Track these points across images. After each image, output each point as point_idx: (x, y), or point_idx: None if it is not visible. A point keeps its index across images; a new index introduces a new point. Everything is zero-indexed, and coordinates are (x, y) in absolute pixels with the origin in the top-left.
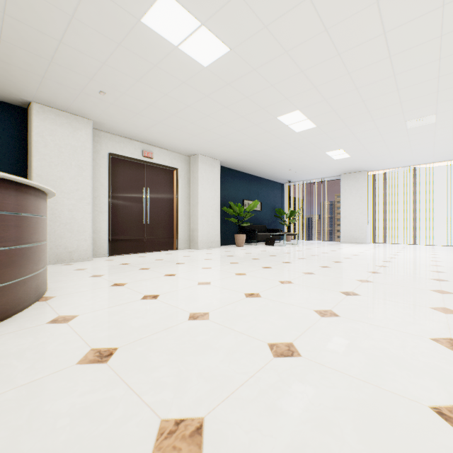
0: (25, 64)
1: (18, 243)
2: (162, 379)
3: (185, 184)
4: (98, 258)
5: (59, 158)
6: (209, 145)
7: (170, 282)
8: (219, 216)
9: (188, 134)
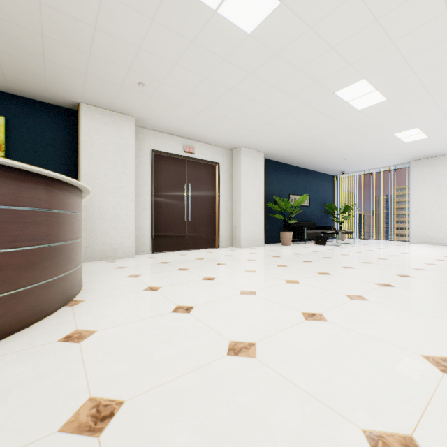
0: (68, 61)
1: (38, 242)
2: None
3: (226, 179)
4: (141, 255)
5: (104, 157)
6: (253, 135)
7: (208, 288)
8: (262, 212)
9: (230, 124)
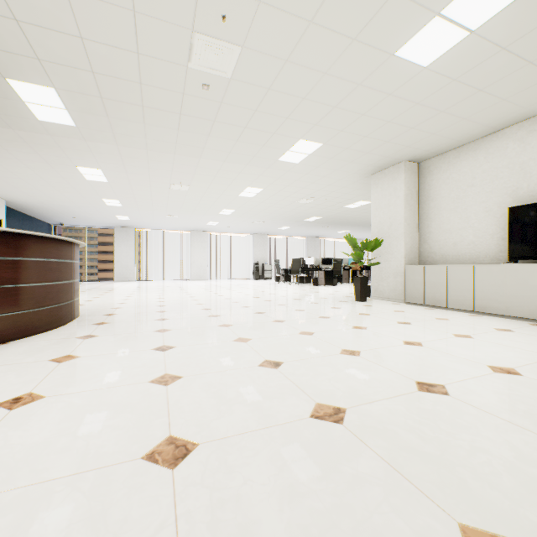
0: None
1: None
2: (146, 301)
3: None
4: None
5: None
6: (19, 193)
7: None
8: None
9: (11, 185)
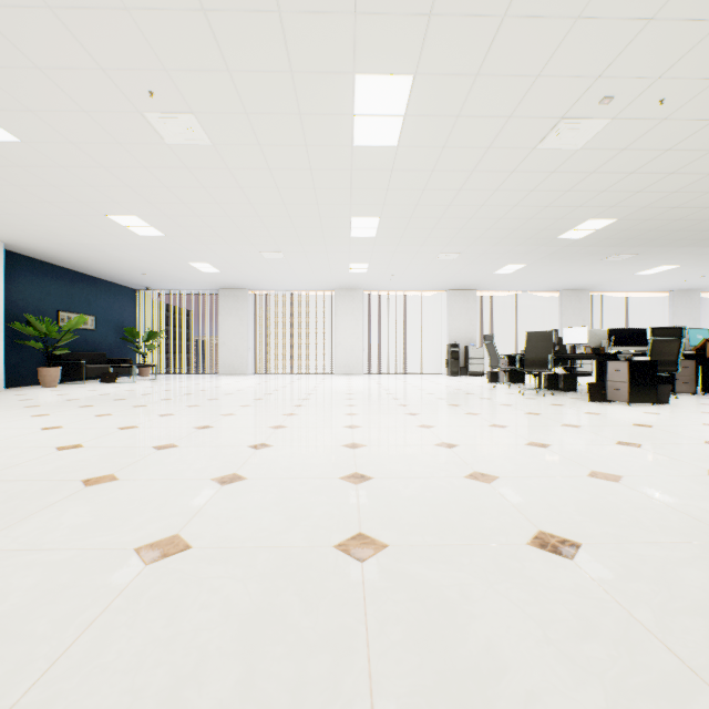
0: None
1: None
2: None
3: None
4: None
5: None
6: None
7: None
8: (2, 337)
9: None
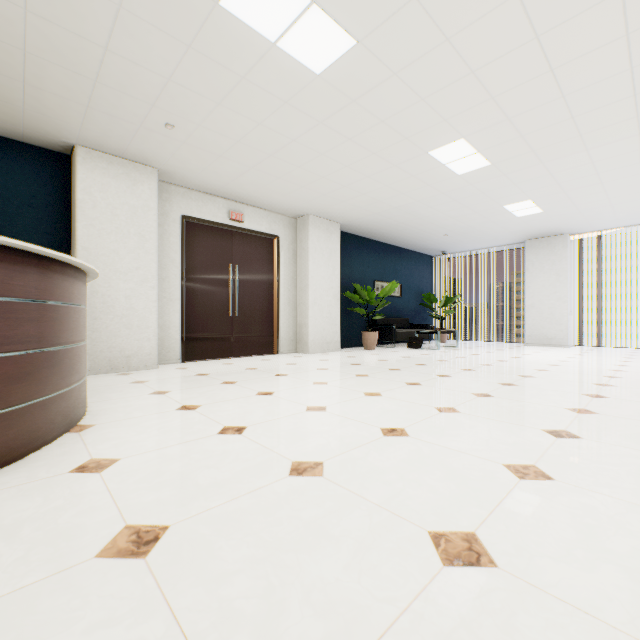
0: (61, 88)
1: (34, 345)
2: (236, 602)
3: (289, 258)
4: (167, 365)
5: (112, 224)
6: (325, 200)
7: (265, 405)
8: (338, 304)
9: (293, 184)
